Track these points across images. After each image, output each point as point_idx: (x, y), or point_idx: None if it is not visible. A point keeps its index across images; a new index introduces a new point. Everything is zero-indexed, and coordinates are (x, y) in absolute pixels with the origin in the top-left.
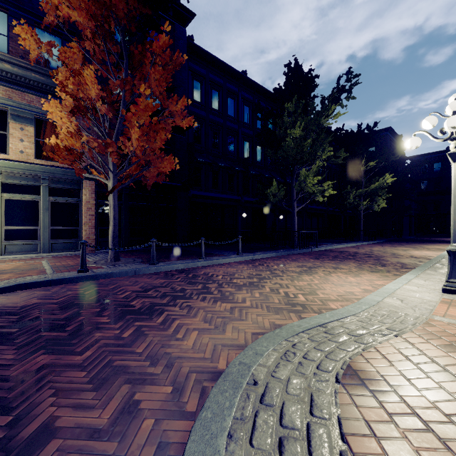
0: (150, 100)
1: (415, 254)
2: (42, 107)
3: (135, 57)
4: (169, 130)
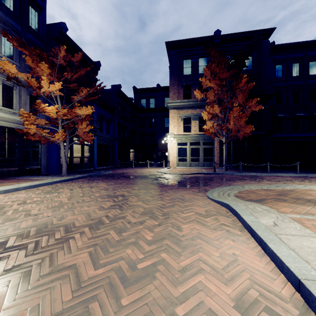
0: (238, 107)
1: None
2: (200, 112)
3: (234, 86)
4: (249, 114)
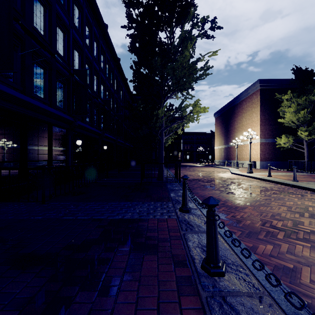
0: None
1: (230, 176)
2: None
3: None
4: None
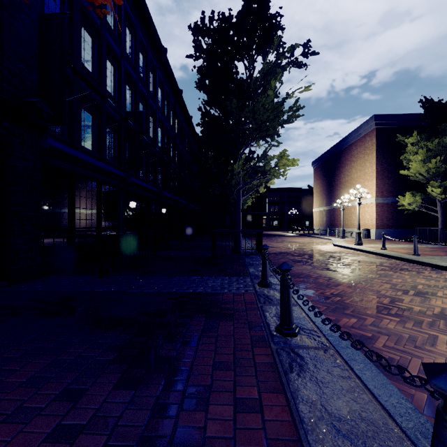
0: None
1: (331, 249)
2: None
3: None
4: None
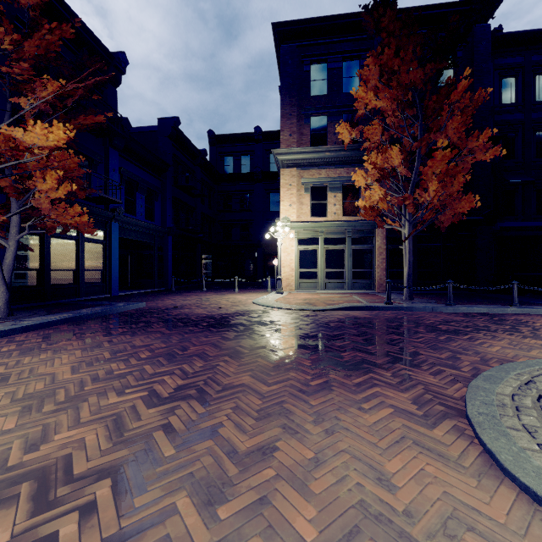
0: (447, 150)
1: None
2: (347, 175)
3: (429, 108)
4: (467, 168)
